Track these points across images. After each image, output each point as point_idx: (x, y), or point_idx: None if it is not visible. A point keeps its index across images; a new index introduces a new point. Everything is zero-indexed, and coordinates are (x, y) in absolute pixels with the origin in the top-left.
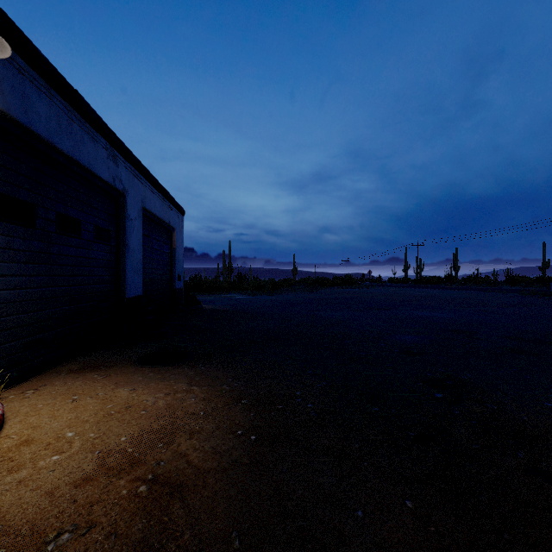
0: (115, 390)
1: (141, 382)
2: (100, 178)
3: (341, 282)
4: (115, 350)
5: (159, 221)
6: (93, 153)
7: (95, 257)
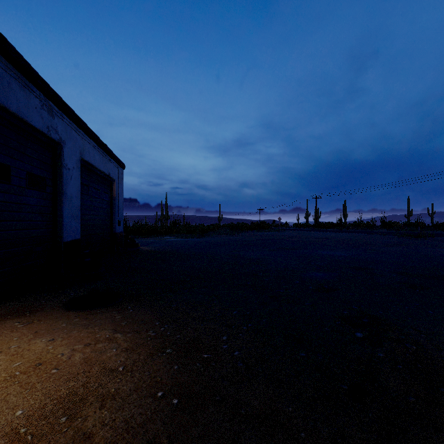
0: (31, 341)
1: (63, 330)
2: (33, 127)
3: (257, 227)
4: (46, 293)
5: (99, 172)
6: (24, 100)
7: (28, 203)
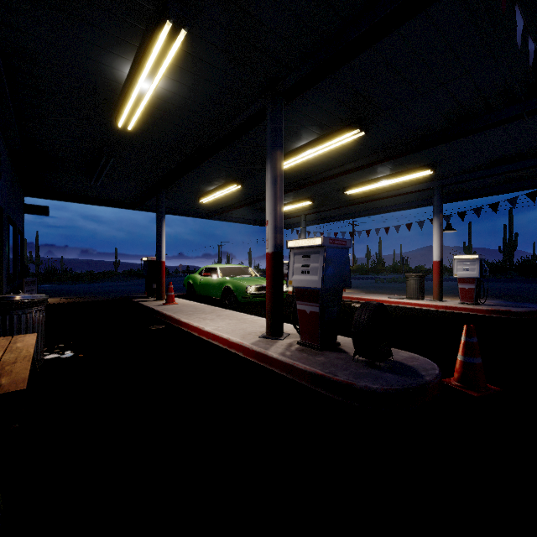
0: None
1: None
2: None
3: None
4: None
5: None
6: None
7: None
